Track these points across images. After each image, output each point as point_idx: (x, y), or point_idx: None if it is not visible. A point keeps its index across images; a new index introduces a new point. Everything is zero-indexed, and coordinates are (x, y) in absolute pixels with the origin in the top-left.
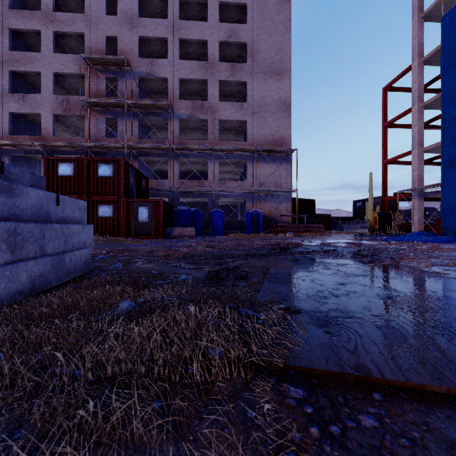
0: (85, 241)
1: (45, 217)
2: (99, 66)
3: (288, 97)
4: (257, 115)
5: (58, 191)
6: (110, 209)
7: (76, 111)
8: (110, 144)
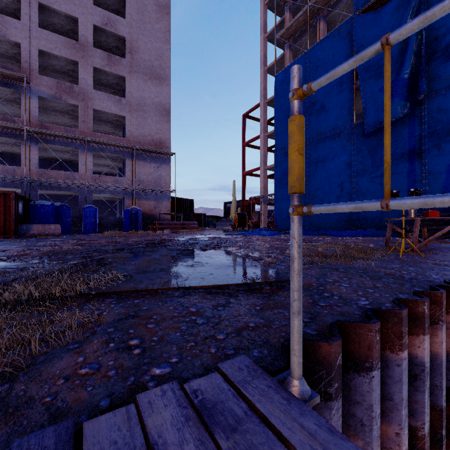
0: None
1: None
2: None
3: (168, 103)
4: (137, 114)
5: None
6: None
7: None
8: None
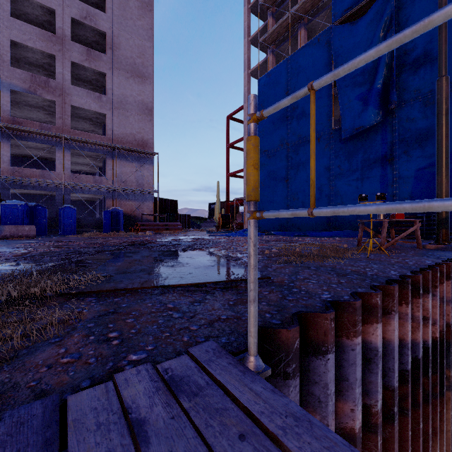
0: None
1: None
2: None
3: (151, 102)
4: (118, 112)
5: None
6: None
7: None
8: None
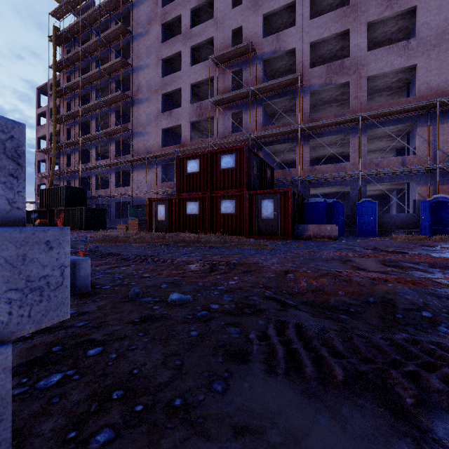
0: None
1: None
2: (225, 63)
3: None
4: (437, 50)
5: (187, 189)
6: (232, 204)
7: (207, 114)
8: (235, 138)
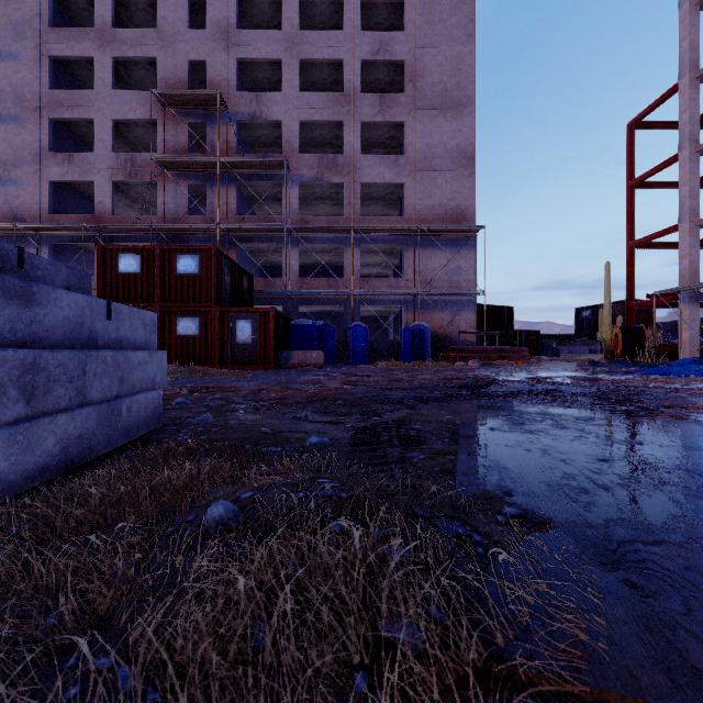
0: (153, 378)
1: (88, 340)
2: (179, 107)
3: (471, 144)
4: (421, 175)
5: (118, 297)
6: (195, 323)
7: (145, 176)
8: (195, 224)
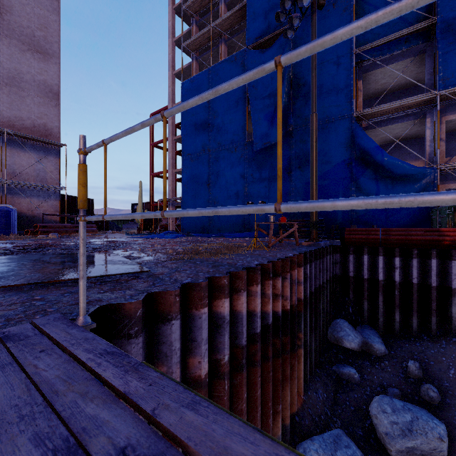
0: None
1: None
2: None
3: (56, 84)
4: (9, 89)
5: None
6: None
7: None
8: None
